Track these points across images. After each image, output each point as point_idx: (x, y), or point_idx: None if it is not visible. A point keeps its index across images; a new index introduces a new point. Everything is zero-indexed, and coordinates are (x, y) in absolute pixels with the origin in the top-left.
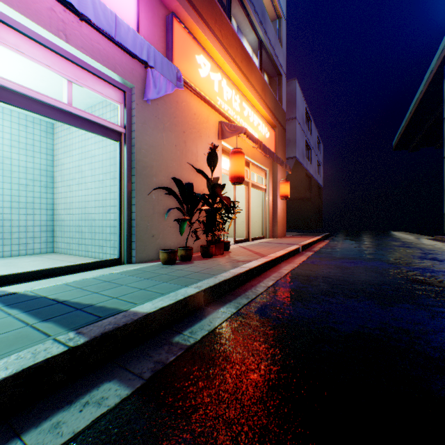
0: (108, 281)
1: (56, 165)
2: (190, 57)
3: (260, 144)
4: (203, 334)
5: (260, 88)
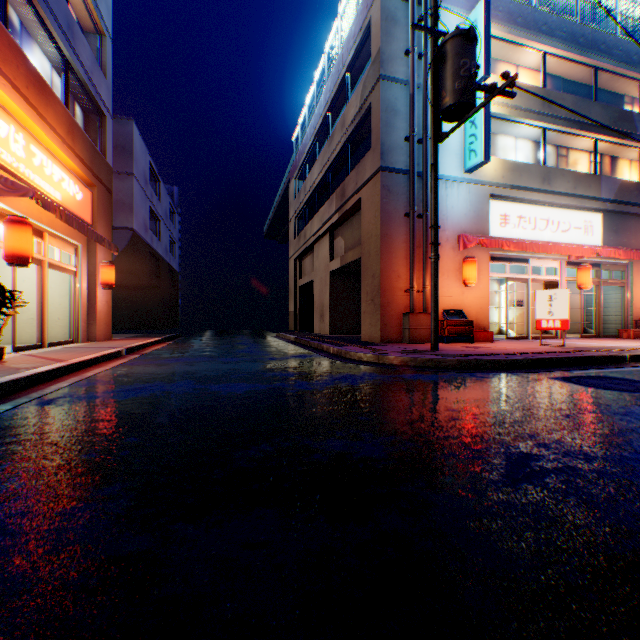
0: None
1: None
2: None
3: (63, 213)
4: None
5: (66, 130)
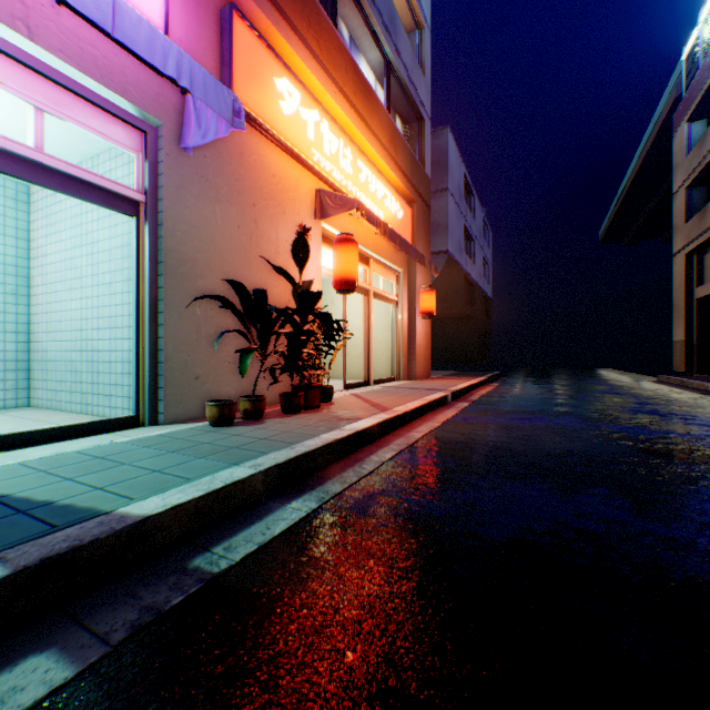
0: (100, 458)
1: (34, 256)
2: (264, 80)
3: (385, 228)
4: (248, 550)
5: (387, 138)
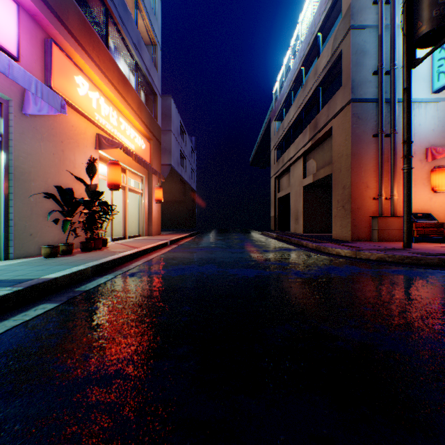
0: (0, 270)
1: None
2: (69, 77)
3: (136, 157)
4: (94, 286)
5: (137, 106)
